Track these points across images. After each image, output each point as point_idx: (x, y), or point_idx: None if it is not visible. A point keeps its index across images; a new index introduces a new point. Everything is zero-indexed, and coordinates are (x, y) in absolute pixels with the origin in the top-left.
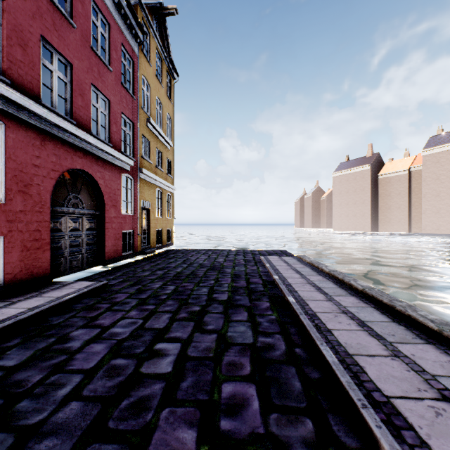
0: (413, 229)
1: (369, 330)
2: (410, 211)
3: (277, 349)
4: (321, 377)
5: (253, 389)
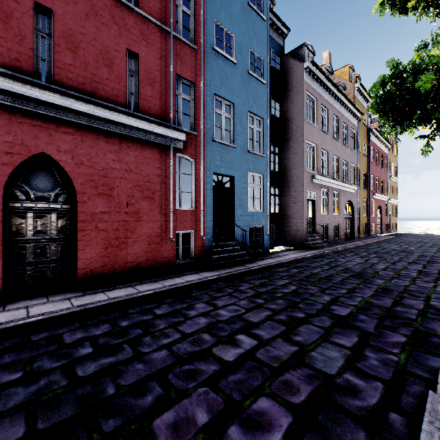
0: None
1: None
2: None
3: None
4: None
5: None
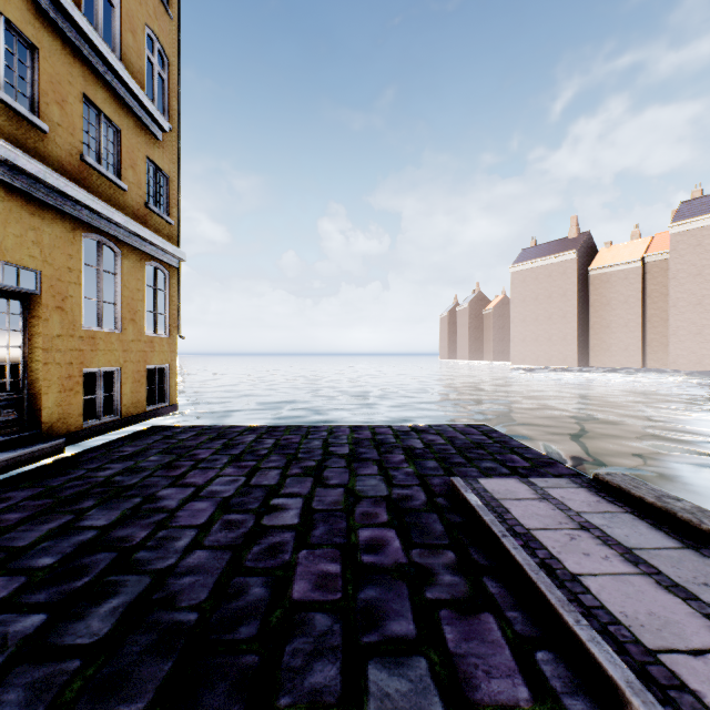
0: (650, 362)
1: None
2: (645, 332)
3: None
4: None
5: None
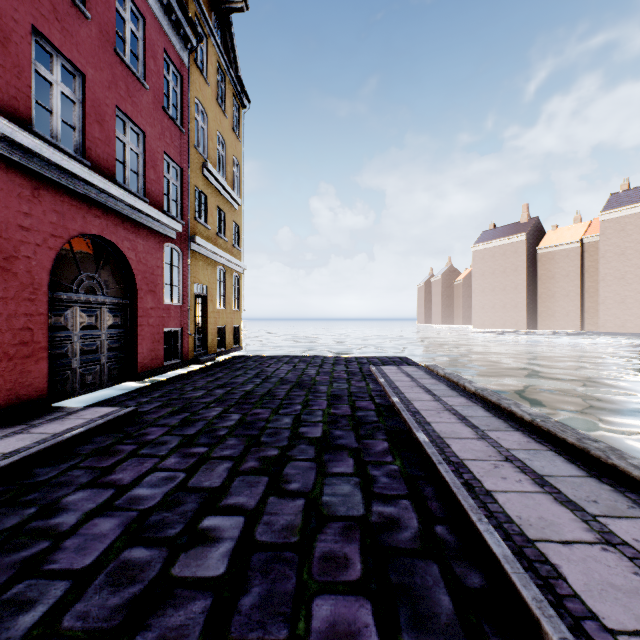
0: (587, 326)
1: (554, 493)
2: (583, 301)
3: (405, 527)
4: (485, 585)
5: (368, 612)
